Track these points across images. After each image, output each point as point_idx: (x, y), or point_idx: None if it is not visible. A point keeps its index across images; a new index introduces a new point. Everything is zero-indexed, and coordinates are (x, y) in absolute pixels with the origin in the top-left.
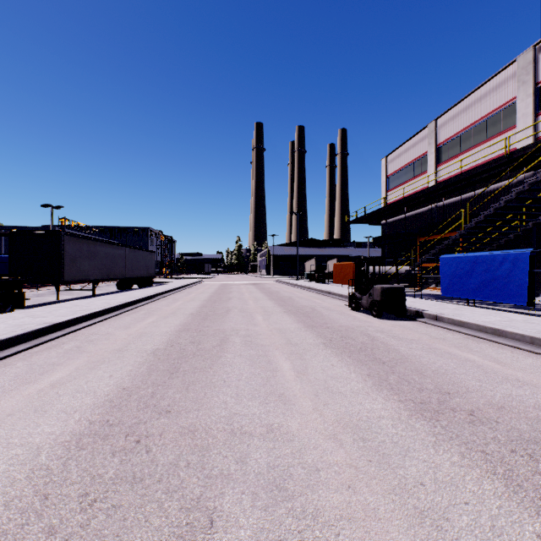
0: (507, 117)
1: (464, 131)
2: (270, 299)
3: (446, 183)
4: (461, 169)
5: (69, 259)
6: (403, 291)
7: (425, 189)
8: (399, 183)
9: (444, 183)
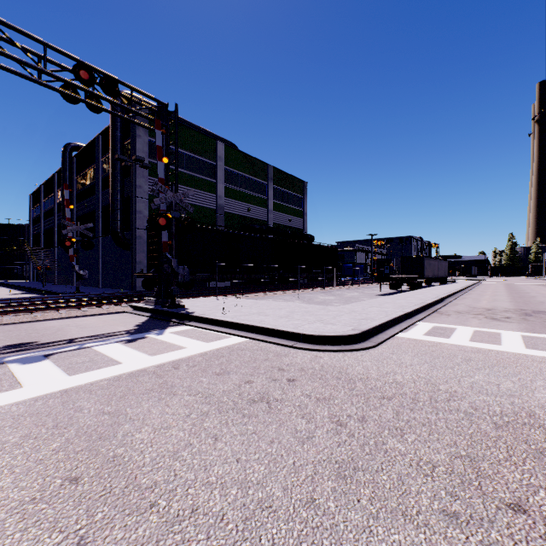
0: None
1: None
2: None
3: None
4: None
5: (425, 268)
6: None
7: None
8: None
9: None
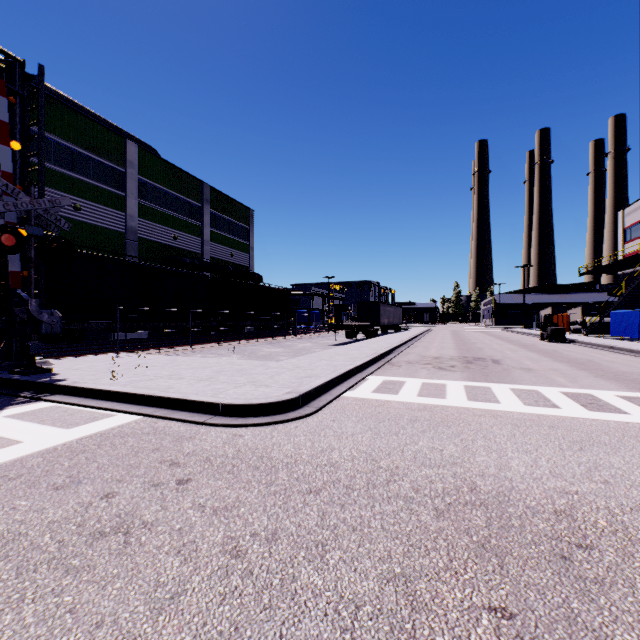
0: None
1: None
2: (493, 337)
3: None
4: None
5: (381, 315)
6: (563, 330)
7: (638, 253)
8: (635, 236)
9: None
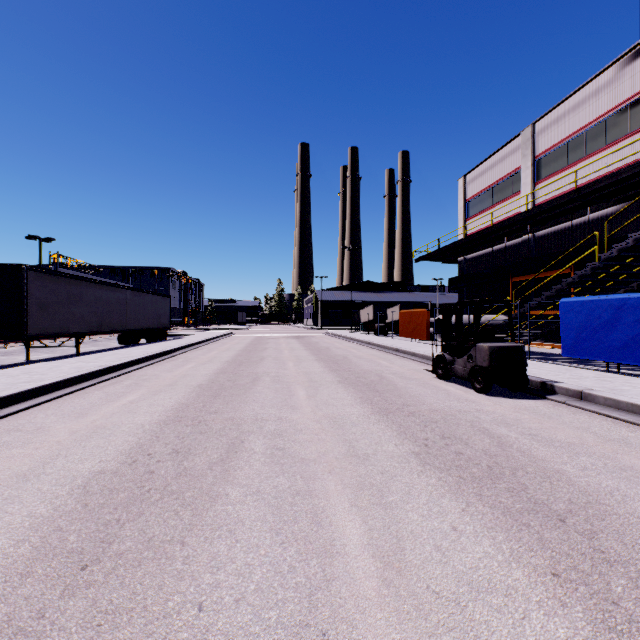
0: (636, 114)
1: (573, 136)
2: (318, 360)
3: (553, 202)
4: (569, 187)
5: (36, 305)
6: (523, 352)
7: (522, 213)
8: (482, 208)
9: (550, 203)
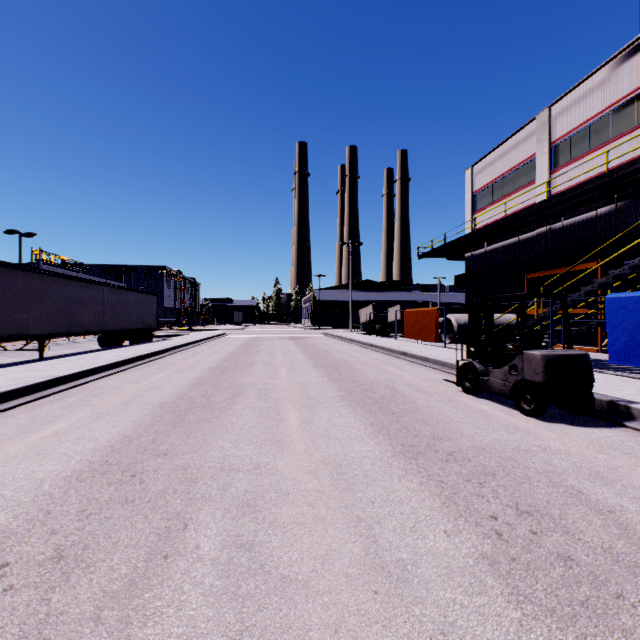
0: None
1: (597, 118)
2: (316, 366)
3: (579, 188)
4: (592, 173)
5: None
6: (589, 362)
7: (542, 202)
8: (491, 200)
9: (575, 189)
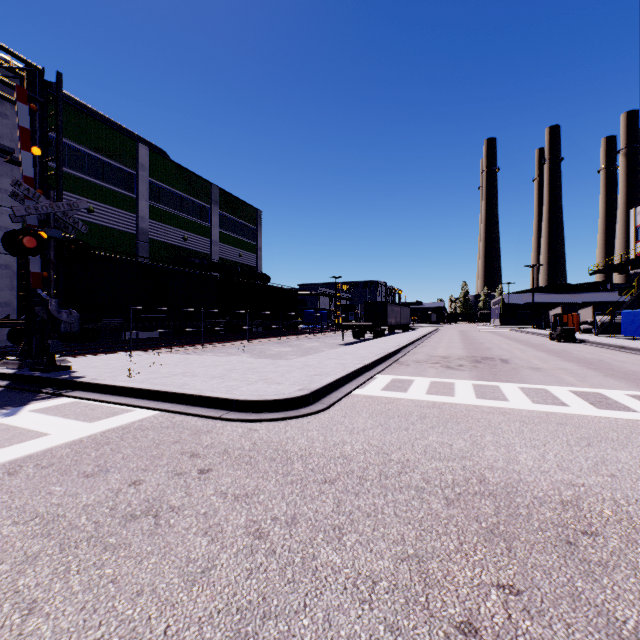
0: None
1: None
2: (501, 337)
3: None
4: None
5: (388, 315)
6: (573, 330)
7: None
8: None
9: None
